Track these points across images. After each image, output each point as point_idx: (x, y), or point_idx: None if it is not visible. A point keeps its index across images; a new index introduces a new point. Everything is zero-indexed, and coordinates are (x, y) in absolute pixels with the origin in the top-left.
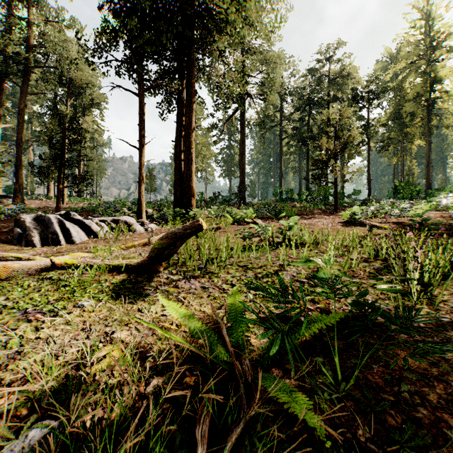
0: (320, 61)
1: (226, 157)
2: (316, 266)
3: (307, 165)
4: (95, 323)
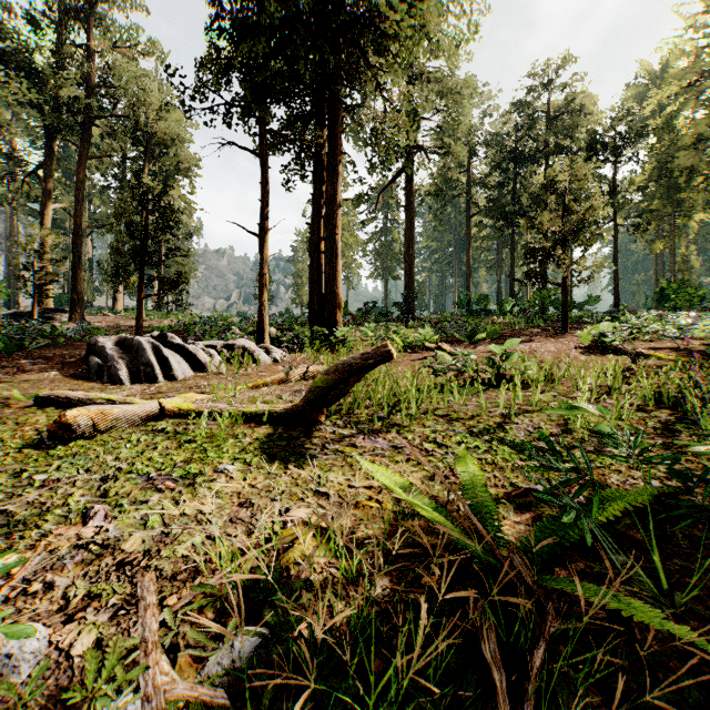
0: (533, 89)
1: (380, 246)
2: (562, 417)
3: (512, 256)
4: (256, 496)
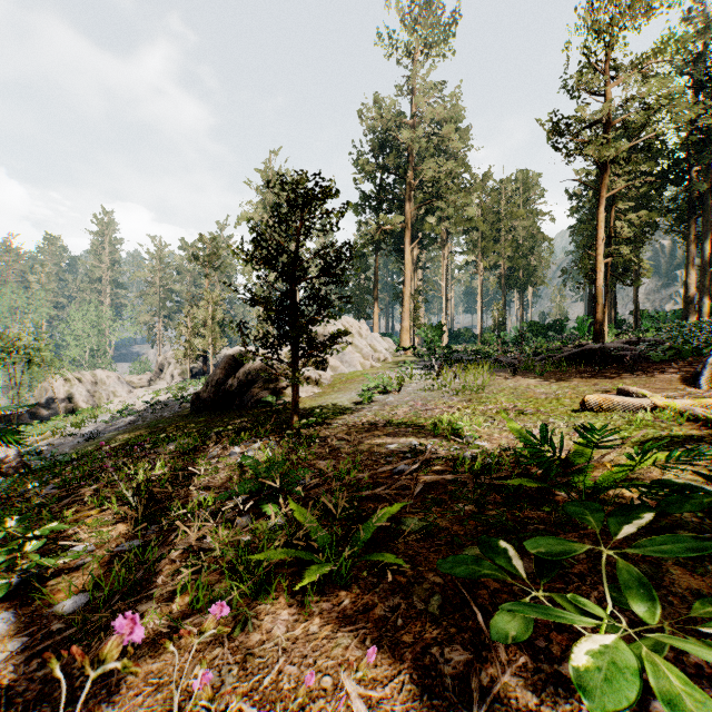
0: None
1: None
2: None
3: None
4: None
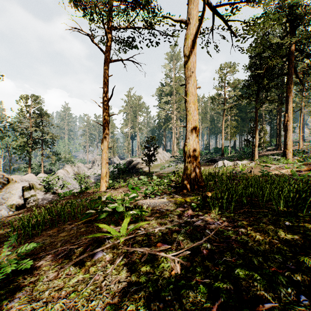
0: None
1: None
2: None
3: None
4: None
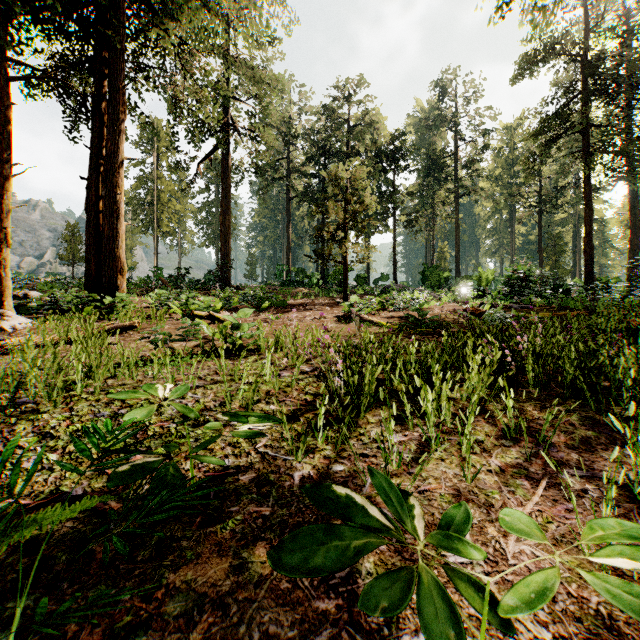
0: (337, 99)
1: (212, 217)
2: (238, 387)
3: None
4: None
